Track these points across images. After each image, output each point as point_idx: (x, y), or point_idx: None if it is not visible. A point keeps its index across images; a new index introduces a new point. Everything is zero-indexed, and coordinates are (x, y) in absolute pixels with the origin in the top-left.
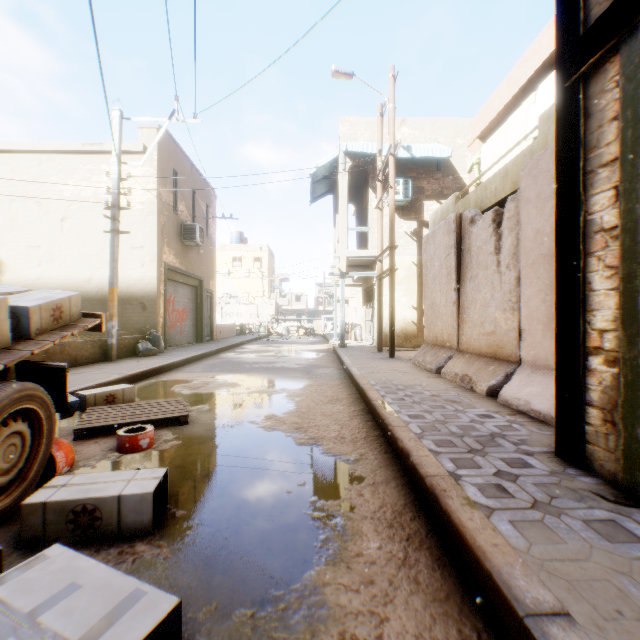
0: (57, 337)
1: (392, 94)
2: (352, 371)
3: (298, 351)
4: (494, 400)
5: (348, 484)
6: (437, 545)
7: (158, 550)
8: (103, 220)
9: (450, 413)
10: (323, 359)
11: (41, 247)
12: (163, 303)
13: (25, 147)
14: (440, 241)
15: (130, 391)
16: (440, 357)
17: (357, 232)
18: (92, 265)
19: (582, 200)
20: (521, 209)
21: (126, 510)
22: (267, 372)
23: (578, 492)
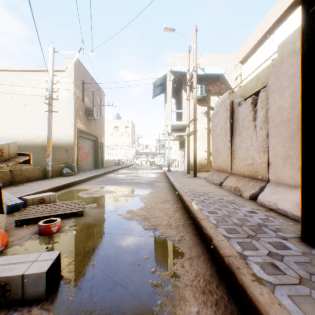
0: None
1: (195, 39)
2: (174, 184)
3: (146, 173)
4: (254, 202)
5: (174, 258)
6: (237, 309)
7: (46, 314)
8: (46, 106)
9: (231, 210)
10: (159, 177)
11: (14, 120)
12: (77, 148)
13: (5, 68)
14: (221, 115)
15: (53, 196)
16: (221, 177)
17: (176, 113)
18: (40, 129)
19: None
20: (269, 95)
21: (28, 284)
22: (129, 185)
23: None
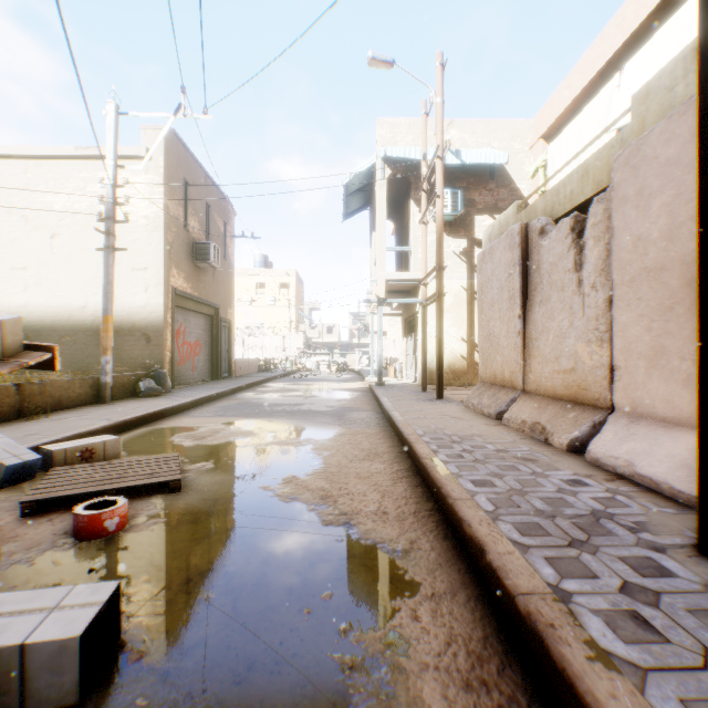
0: None
1: (440, 86)
2: (393, 416)
3: (329, 390)
4: (579, 457)
5: (396, 596)
6: None
7: None
8: (100, 237)
9: (527, 478)
10: (358, 400)
11: (27, 269)
12: (171, 334)
13: (8, 151)
14: (500, 258)
15: (114, 444)
16: (501, 399)
17: (397, 253)
18: (87, 290)
19: None
20: (614, 211)
21: (35, 667)
22: (291, 417)
23: None
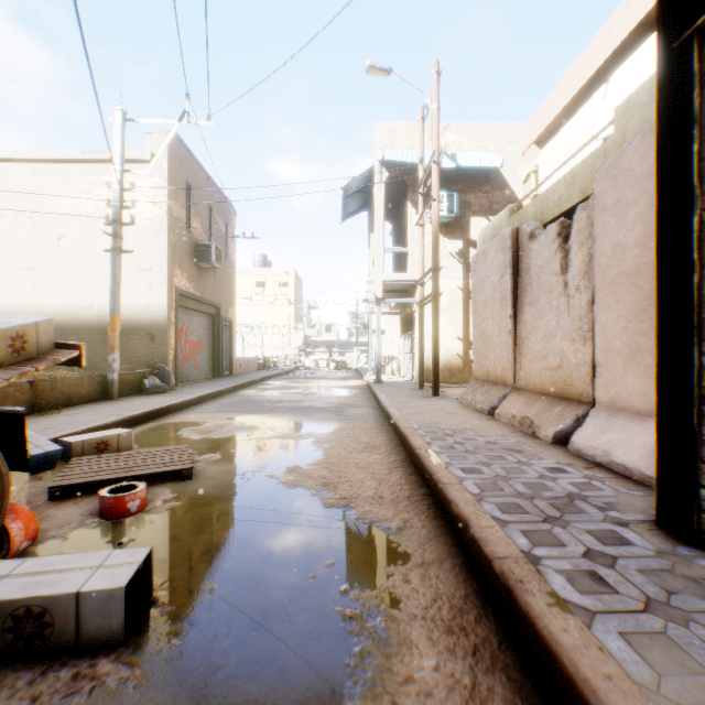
0: (14, 374)
1: (436, 93)
2: (390, 412)
3: (328, 388)
4: (563, 449)
5: (390, 564)
6: (516, 663)
7: (128, 672)
8: (106, 238)
9: (512, 466)
10: (356, 397)
11: (35, 269)
12: (174, 333)
13: (17, 155)
14: (493, 260)
15: (127, 437)
16: (493, 395)
17: (394, 253)
18: (93, 290)
19: (697, 194)
20: (595, 218)
21: (88, 612)
22: (292, 412)
23: (702, 584)
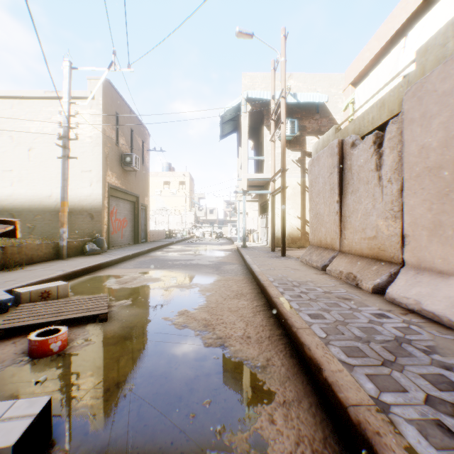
0: None
1: (283, 50)
2: (253, 268)
3: (210, 250)
4: (381, 297)
5: (257, 403)
6: None
7: None
8: (60, 150)
9: (346, 312)
10: (229, 257)
11: (13, 171)
12: (107, 214)
13: (0, 94)
14: (324, 163)
15: (64, 287)
16: (324, 257)
17: (255, 161)
18: (52, 185)
19: None
20: (404, 129)
21: None
22: (185, 268)
23: None
